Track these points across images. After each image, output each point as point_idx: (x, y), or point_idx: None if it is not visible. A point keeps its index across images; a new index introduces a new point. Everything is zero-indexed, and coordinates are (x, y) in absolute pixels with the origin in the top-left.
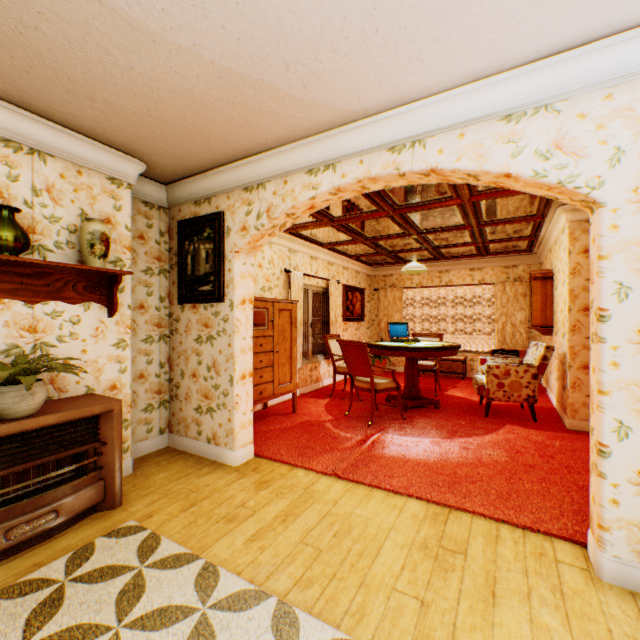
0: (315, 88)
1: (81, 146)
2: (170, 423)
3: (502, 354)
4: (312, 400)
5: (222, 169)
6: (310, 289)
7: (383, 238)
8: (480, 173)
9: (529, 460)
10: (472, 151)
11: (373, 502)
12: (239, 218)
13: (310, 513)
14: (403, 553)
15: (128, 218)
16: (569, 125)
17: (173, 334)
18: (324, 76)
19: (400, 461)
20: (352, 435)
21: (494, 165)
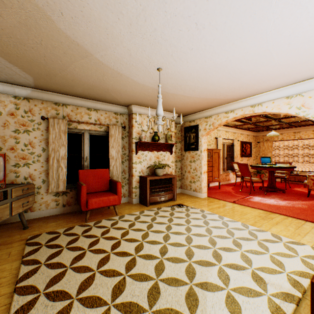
0: (227, 97)
1: (166, 114)
2: (181, 186)
3: None
4: (226, 186)
5: (198, 113)
6: (225, 144)
7: (258, 122)
8: (279, 113)
9: None
10: (276, 107)
11: (246, 208)
12: (203, 126)
13: (226, 207)
14: (252, 216)
15: (173, 129)
16: (306, 100)
17: (182, 160)
18: (230, 95)
19: (258, 203)
20: (241, 196)
21: (283, 111)
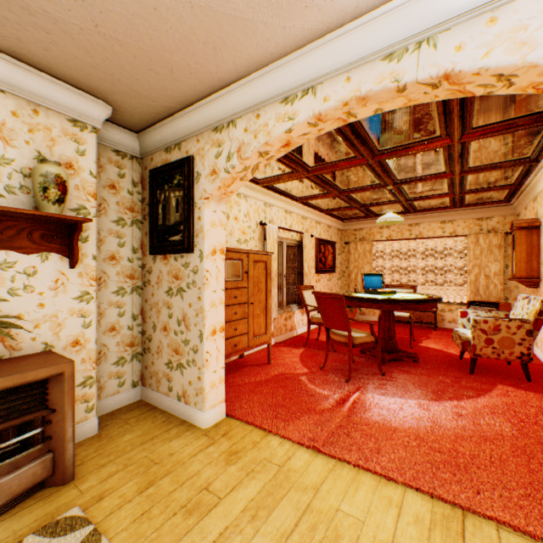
0: None
1: (35, 81)
2: (143, 376)
3: (479, 306)
4: (287, 349)
5: (190, 109)
6: (285, 242)
7: (357, 190)
8: (520, 69)
9: (542, 436)
10: (509, 39)
11: (362, 492)
12: (208, 161)
13: (286, 506)
14: None
15: (93, 164)
16: None
17: (146, 286)
18: None
19: (387, 430)
20: (329, 392)
21: None
